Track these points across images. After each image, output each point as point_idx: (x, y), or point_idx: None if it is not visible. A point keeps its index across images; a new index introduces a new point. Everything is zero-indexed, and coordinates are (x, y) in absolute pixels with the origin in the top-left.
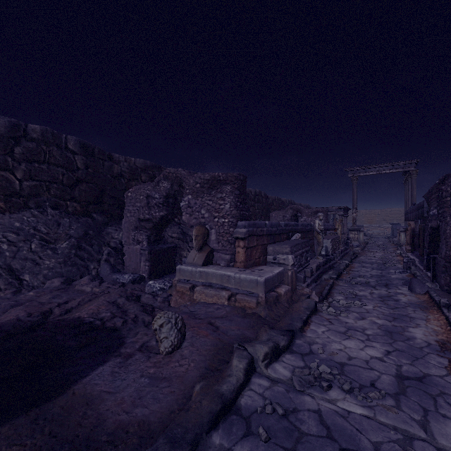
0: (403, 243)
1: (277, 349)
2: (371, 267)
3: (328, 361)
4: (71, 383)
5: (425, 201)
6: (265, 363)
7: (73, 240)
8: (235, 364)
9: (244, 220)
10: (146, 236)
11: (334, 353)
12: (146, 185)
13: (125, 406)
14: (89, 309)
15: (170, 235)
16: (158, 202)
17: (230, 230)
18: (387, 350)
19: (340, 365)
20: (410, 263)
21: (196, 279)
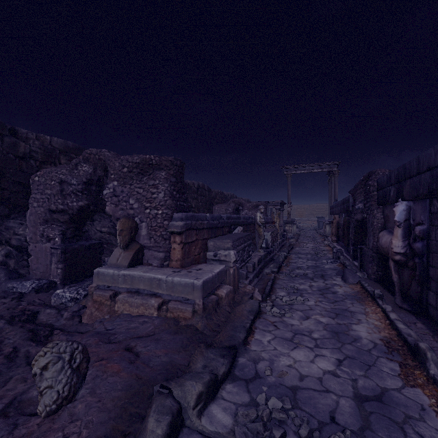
0: (328, 234)
1: (215, 383)
2: (306, 258)
3: (277, 388)
4: None
5: (350, 196)
6: (198, 409)
7: None
8: (150, 428)
9: (182, 211)
10: (59, 231)
11: (283, 372)
12: (59, 168)
13: None
14: None
15: (98, 229)
16: (75, 189)
17: (164, 224)
18: (338, 359)
19: (292, 391)
20: (339, 253)
21: (119, 284)
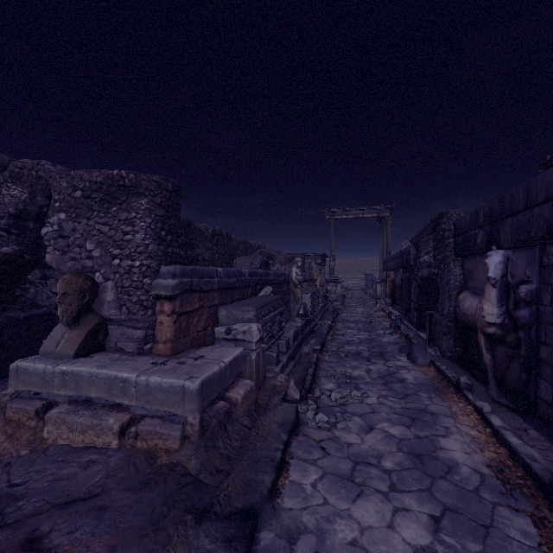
0: (379, 295)
1: None
2: (357, 328)
3: None
4: None
5: (412, 246)
6: None
7: None
8: None
9: (176, 263)
10: None
11: None
12: None
13: None
14: None
15: (55, 291)
16: None
17: (145, 282)
18: (433, 515)
19: None
20: (398, 320)
21: (55, 390)
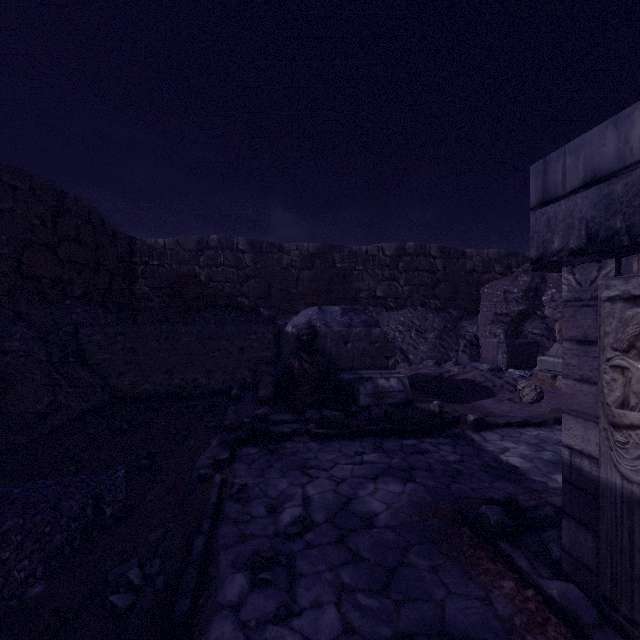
0: None
1: None
2: None
3: None
4: (471, 401)
5: None
6: None
7: (437, 332)
8: None
9: None
10: (503, 330)
11: None
12: (503, 281)
13: (504, 411)
14: (467, 375)
15: (529, 330)
16: (516, 297)
17: None
18: None
19: None
20: None
21: (559, 369)
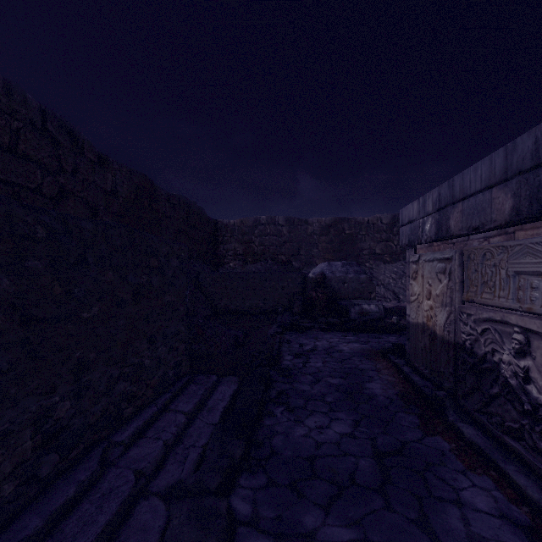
0: None
1: None
2: None
3: None
4: None
5: None
6: None
7: None
8: None
9: None
10: None
11: None
12: None
13: None
14: None
15: None
16: None
17: None
18: None
19: None
20: None
21: None
